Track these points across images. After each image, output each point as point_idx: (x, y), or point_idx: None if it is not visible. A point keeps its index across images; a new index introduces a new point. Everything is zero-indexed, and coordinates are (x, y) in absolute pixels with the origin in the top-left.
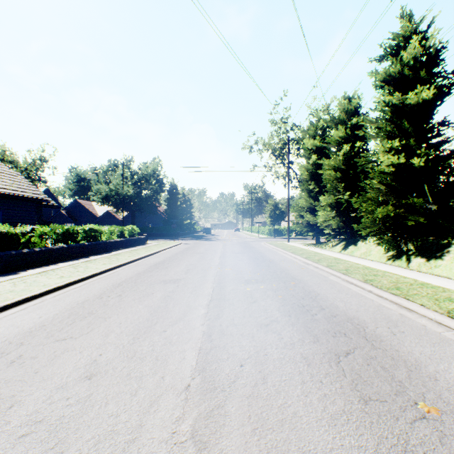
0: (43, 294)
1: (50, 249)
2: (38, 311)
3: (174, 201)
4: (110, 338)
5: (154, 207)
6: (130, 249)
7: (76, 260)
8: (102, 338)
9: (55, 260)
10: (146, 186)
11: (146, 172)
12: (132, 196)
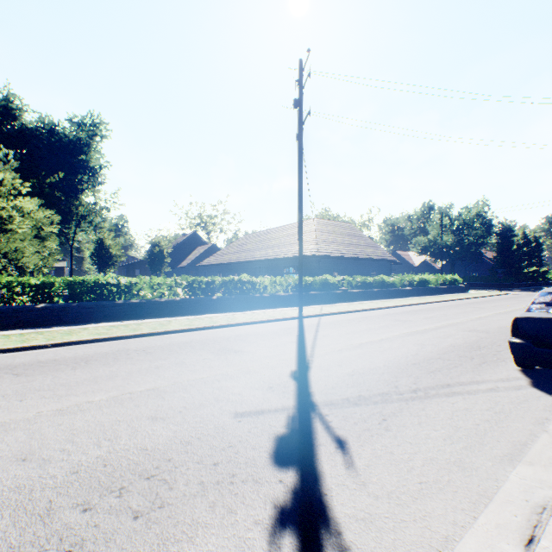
0: (414, 304)
1: (402, 289)
2: (417, 307)
3: (505, 246)
4: (447, 313)
5: (478, 255)
6: (450, 294)
7: (416, 297)
8: (445, 312)
9: (405, 296)
10: (467, 232)
11: (467, 216)
12: (450, 246)
